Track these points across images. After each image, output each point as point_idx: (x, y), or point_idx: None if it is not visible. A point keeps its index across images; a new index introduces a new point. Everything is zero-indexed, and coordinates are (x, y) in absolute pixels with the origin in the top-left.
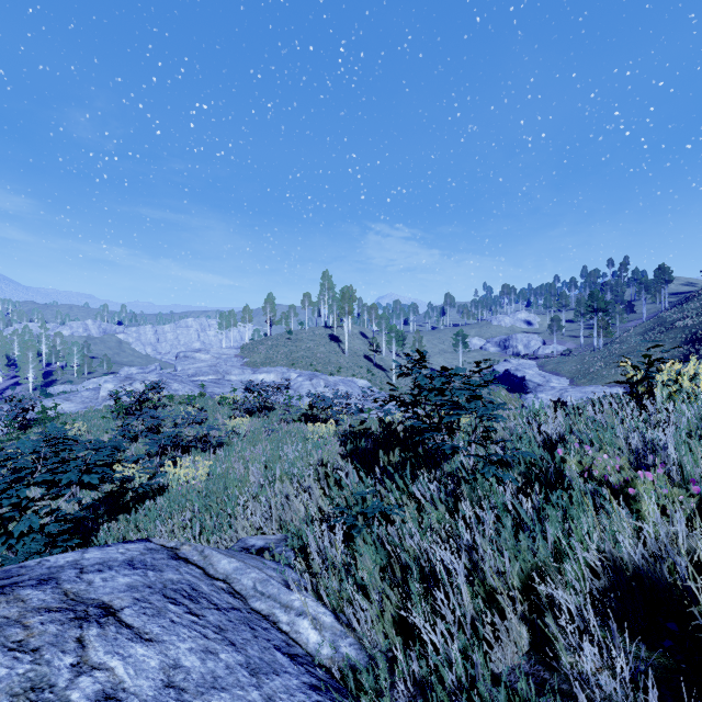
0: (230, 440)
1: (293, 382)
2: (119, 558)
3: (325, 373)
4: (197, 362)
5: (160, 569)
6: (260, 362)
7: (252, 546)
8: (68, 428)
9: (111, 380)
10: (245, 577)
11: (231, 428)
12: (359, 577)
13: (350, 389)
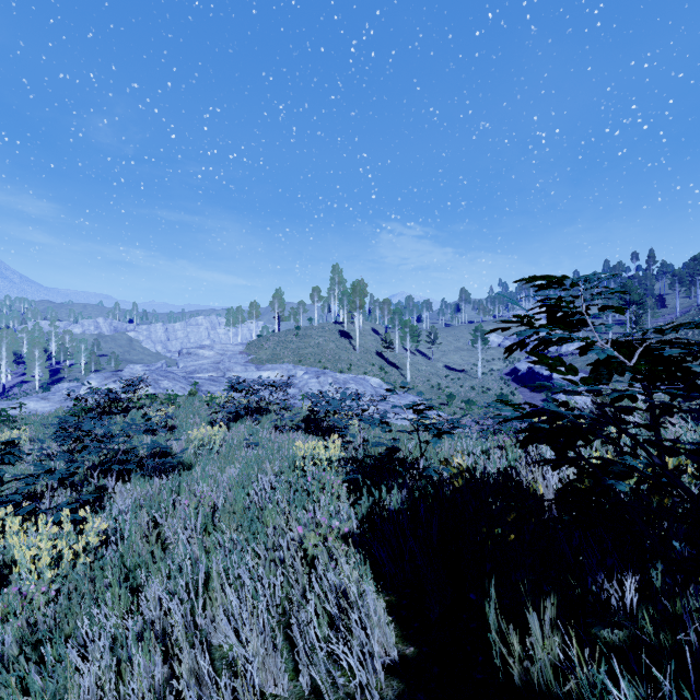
0: (198, 457)
1: (298, 379)
2: None
3: (334, 371)
4: (201, 359)
5: None
6: (266, 359)
7: None
8: (2, 436)
9: (95, 376)
10: None
11: (201, 440)
12: None
13: (362, 388)
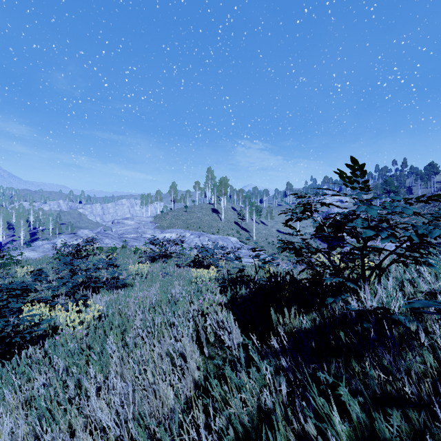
0: (134, 281)
1: (187, 238)
2: None
3: (209, 233)
4: (126, 226)
5: None
6: (166, 226)
7: None
8: (18, 270)
9: (64, 236)
10: None
11: (135, 271)
12: None
13: (226, 244)
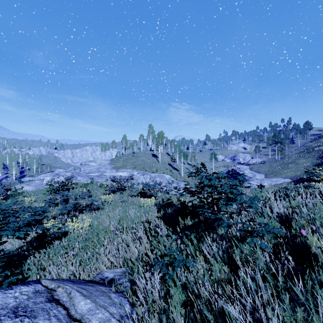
0: (103, 206)
1: (135, 176)
2: (9, 305)
3: (150, 172)
4: (91, 167)
5: (35, 315)
6: (120, 167)
7: (106, 278)
8: (25, 199)
9: (49, 175)
10: (94, 317)
11: (104, 200)
12: (170, 318)
13: (162, 180)
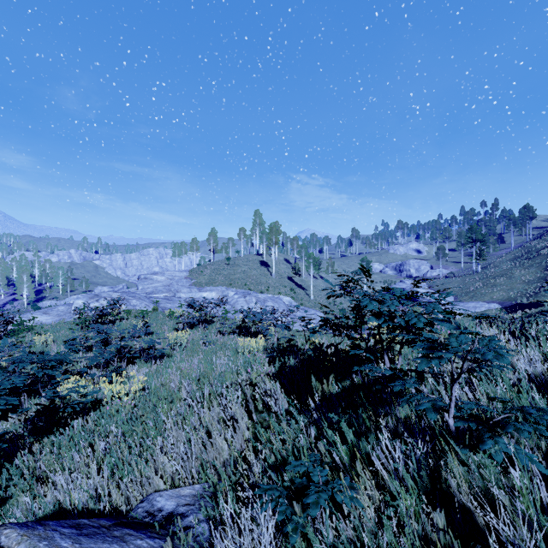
0: (172, 350)
1: (230, 298)
2: None
3: (256, 291)
4: (155, 282)
5: None
6: (204, 282)
7: (159, 511)
8: (36, 339)
9: (82, 297)
10: None
11: (174, 340)
12: None
13: (277, 305)
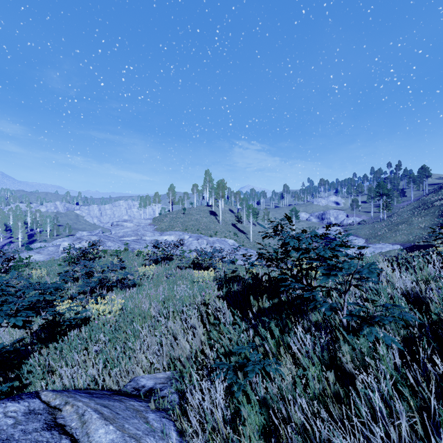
0: (142, 281)
1: (186, 241)
2: None
3: (207, 235)
4: (125, 228)
5: None
6: (165, 228)
7: (143, 387)
8: (33, 272)
9: (67, 239)
10: None
11: (142, 273)
12: None
13: (223, 246)
